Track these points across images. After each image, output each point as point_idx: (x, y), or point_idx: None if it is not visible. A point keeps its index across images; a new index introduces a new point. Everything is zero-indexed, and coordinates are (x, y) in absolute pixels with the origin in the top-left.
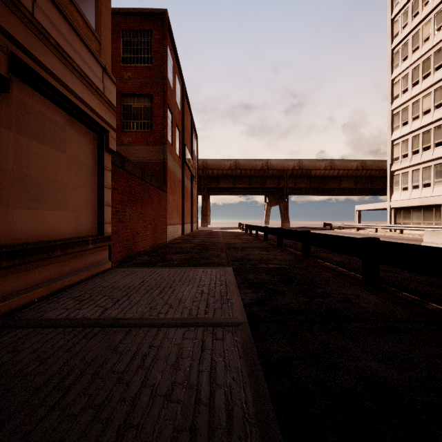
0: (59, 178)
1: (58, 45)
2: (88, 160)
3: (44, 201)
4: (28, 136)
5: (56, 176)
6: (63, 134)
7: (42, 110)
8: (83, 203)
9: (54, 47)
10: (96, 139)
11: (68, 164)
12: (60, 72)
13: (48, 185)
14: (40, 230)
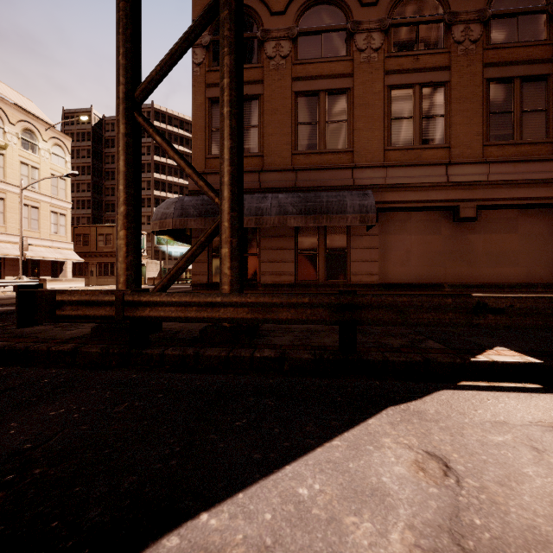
0: (511, 249)
1: (504, 181)
2: (542, 230)
3: (500, 262)
4: (490, 233)
5: (509, 248)
6: (515, 222)
7: (499, 217)
8: (535, 261)
9: (501, 185)
10: (552, 212)
11: (519, 239)
12: (506, 194)
13: (503, 254)
14: (497, 277)
